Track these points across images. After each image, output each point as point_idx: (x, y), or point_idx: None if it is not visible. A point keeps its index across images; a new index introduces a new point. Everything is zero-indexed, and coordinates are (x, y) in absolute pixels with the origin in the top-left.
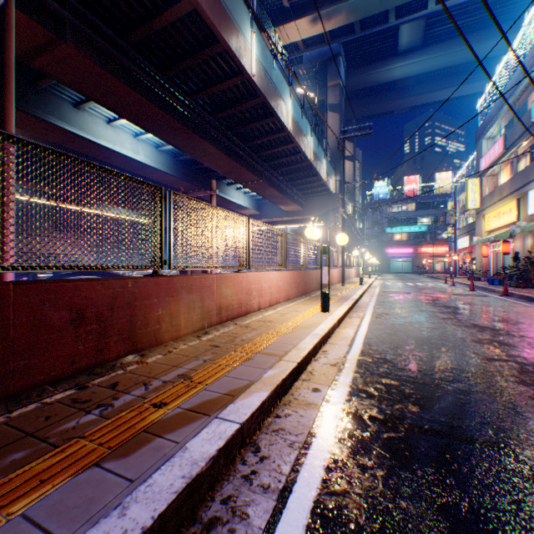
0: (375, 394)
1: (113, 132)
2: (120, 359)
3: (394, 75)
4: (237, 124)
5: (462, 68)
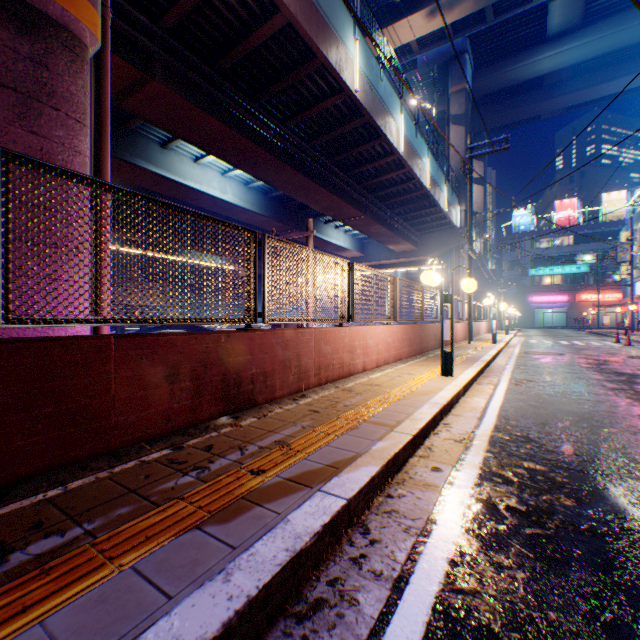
0: (514, 480)
1: (199, 171)
2: (213, 420)
3: (540, 69)
4: (336, 151)
5: None
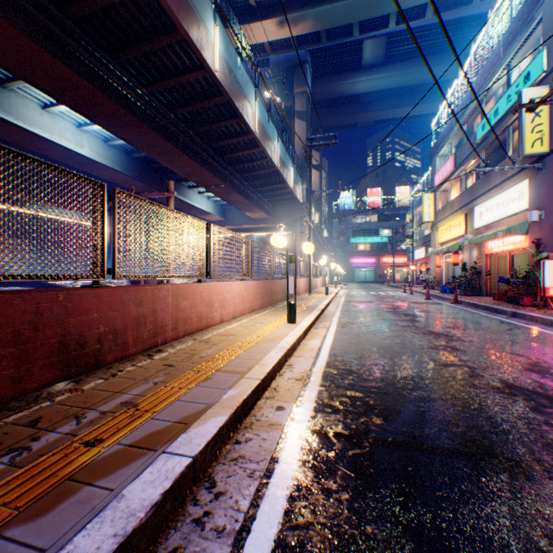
0: (341, 408)
1: (49, 119)
2: (47, 387)
3: (358, 88)
4: (199, 123)
5: (419, 88)
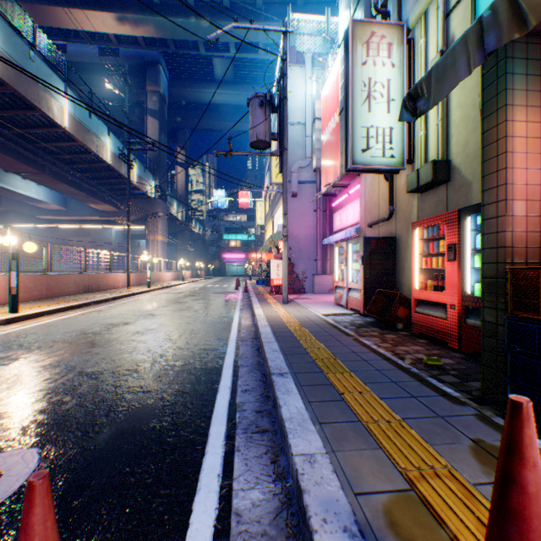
0: None
1: None
2: None
3: (215, 99)
4: None
5: None
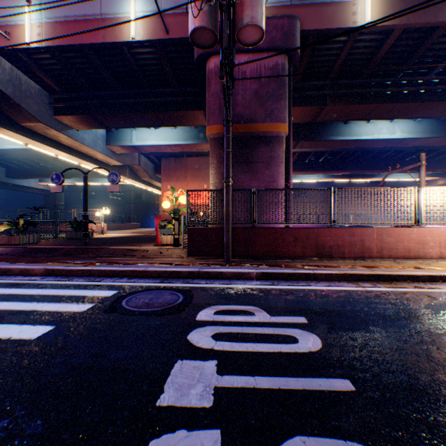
0: (402, 294)
1: (370, 127)
2: (310, 258)
3: None
4: None
5: None
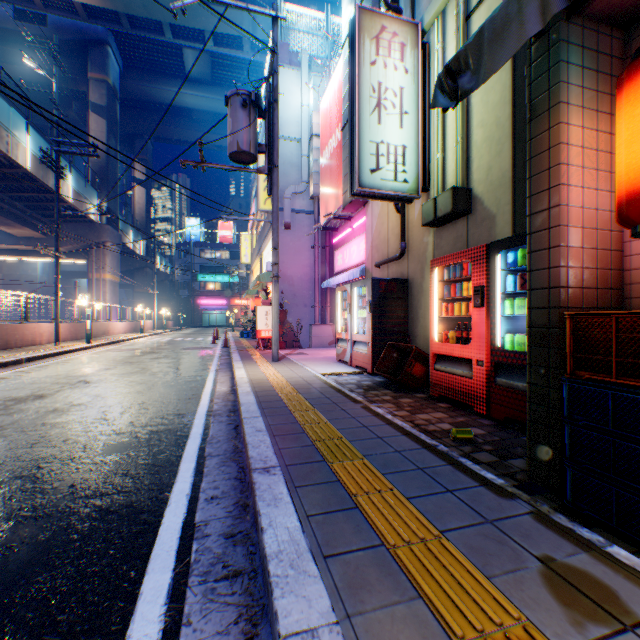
0: None
1: None
2: None
3: (186, 101)
4: None
5: None
